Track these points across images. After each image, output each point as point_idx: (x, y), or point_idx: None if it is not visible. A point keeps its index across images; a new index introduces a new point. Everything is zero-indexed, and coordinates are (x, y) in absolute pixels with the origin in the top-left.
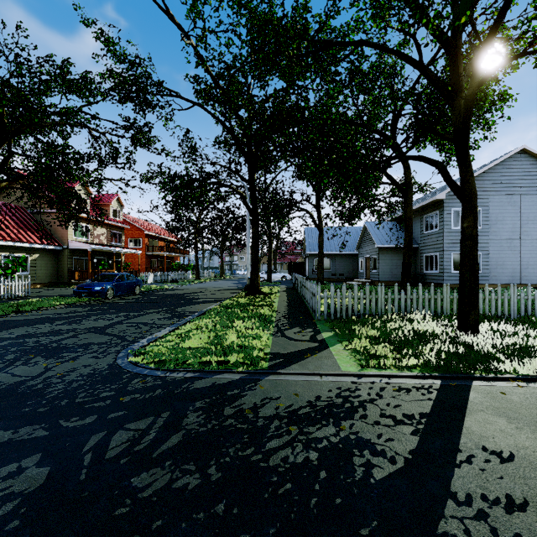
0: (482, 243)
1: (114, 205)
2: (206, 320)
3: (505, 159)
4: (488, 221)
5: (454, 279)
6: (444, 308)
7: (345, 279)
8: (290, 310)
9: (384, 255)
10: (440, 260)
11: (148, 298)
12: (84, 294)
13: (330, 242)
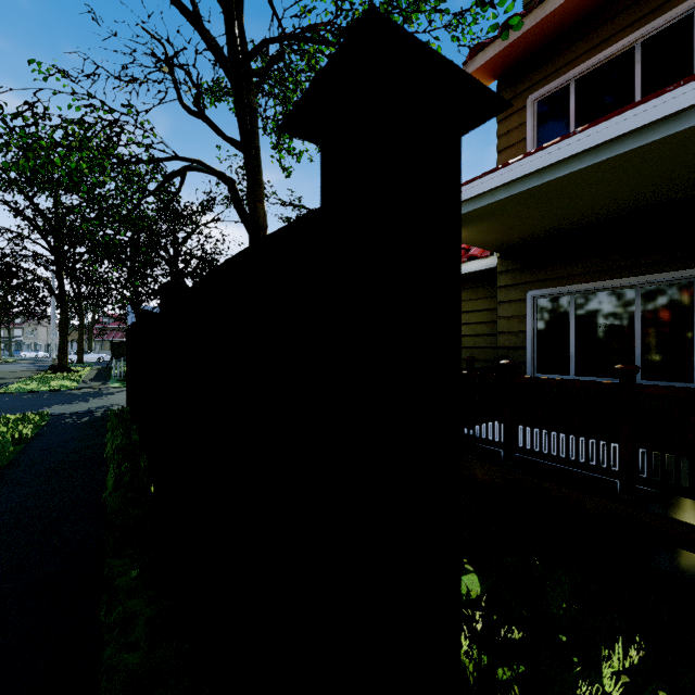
0: None
1: None
2: (28, 383)
3: None
4: None
5: None
6: None
7: None
8: (96, 377)
9: None
10: None
11: None
12: None
13: None
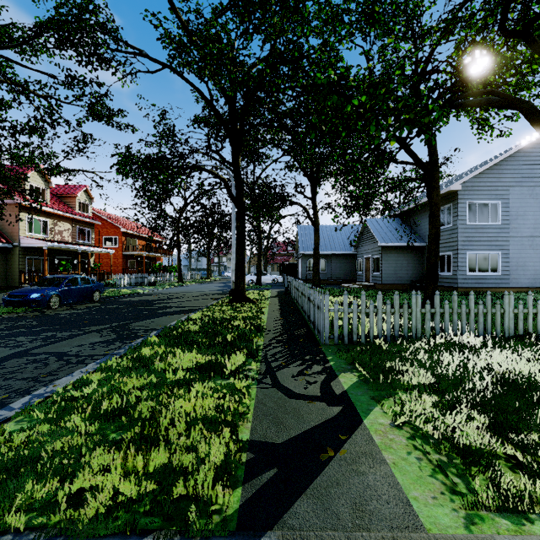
0: (501, 241)
1: (81, 197)
2: (158, 349)
3: (526, 145)
4: (508, 215)
5: (470, 282)
6: (505, 327)
7: (341, 282)
8: (284, 326)
9: (388, 255)
10: (454, 260)
11: (106, 307)
12: (16, 303)
13: (325, 241)
